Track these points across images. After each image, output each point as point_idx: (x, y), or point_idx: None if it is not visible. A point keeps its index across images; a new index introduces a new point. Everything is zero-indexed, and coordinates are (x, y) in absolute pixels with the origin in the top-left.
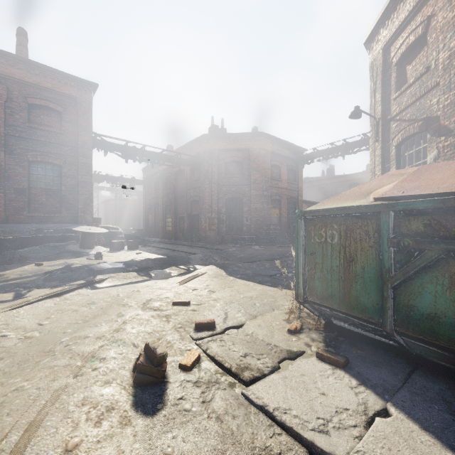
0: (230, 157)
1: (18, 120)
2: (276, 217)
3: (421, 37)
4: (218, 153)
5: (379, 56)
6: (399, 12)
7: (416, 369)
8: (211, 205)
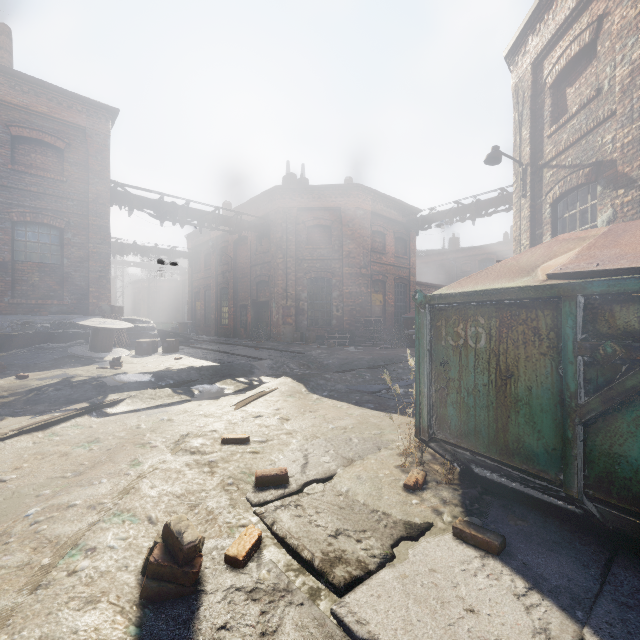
0: (314, 219)
1: None
2: (378, 306)
3: (588, 46)
4: (296, 214)
5: (526, 75)
6: (556, 11)
7: (616, 554)
8: (286, 288)
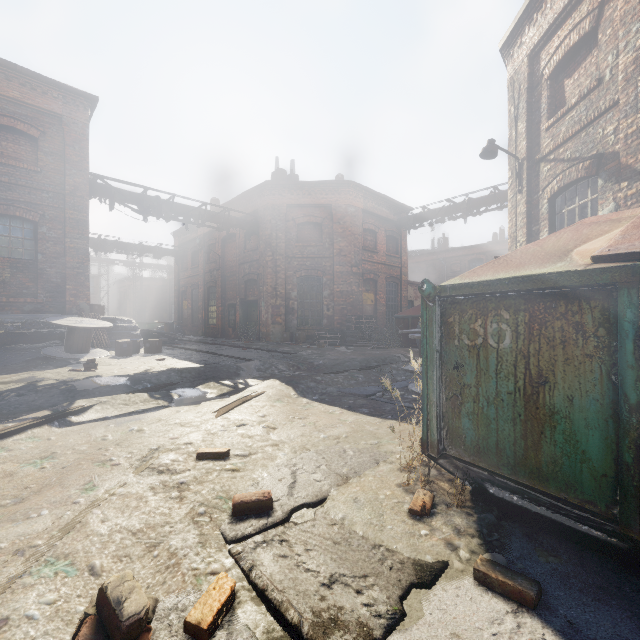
0: (304, 216)
1: None
2: (370, 305)
3: (588, 35)
4: (286, 211)
5: (523, 67)
6: None
7: None
8: (275, 286)
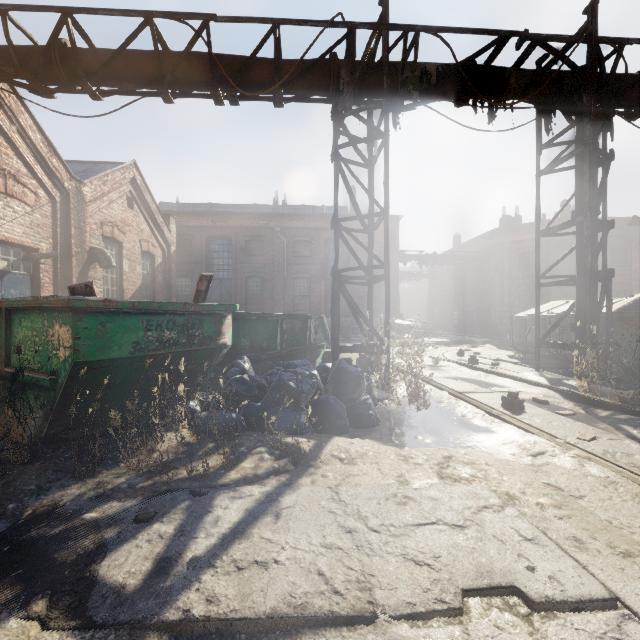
0: (524, 248)
1: (359, 254)
2: None
3: None
4: (510, 246)
5: None
6: None
7: None
8: (501, 298)
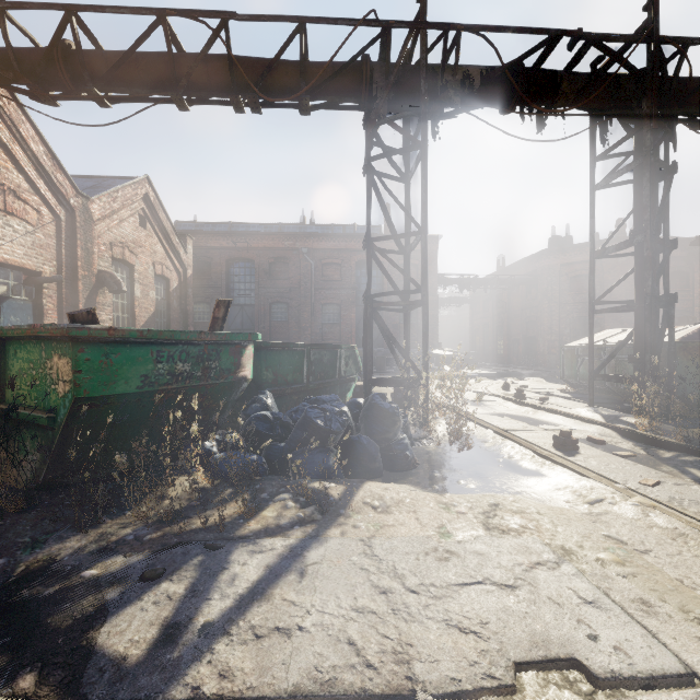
0: (575, 271)
1: (394, 277)
2: None
3: None
4: (559, 269)
5: None
6: None
7: None
8: (550, 326)
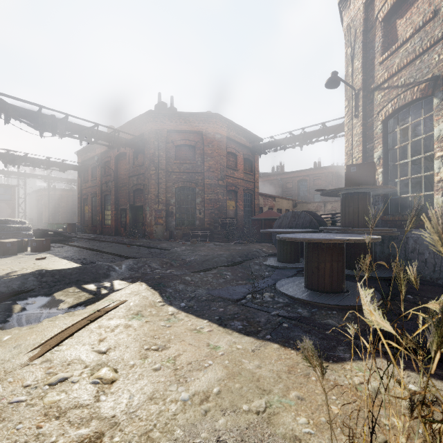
0: (181, 140)
1: None
2: (232, 210)
3: None
4: (166, 135)
5: (359, 14)
6: None
7: None
8: (158, 194)
